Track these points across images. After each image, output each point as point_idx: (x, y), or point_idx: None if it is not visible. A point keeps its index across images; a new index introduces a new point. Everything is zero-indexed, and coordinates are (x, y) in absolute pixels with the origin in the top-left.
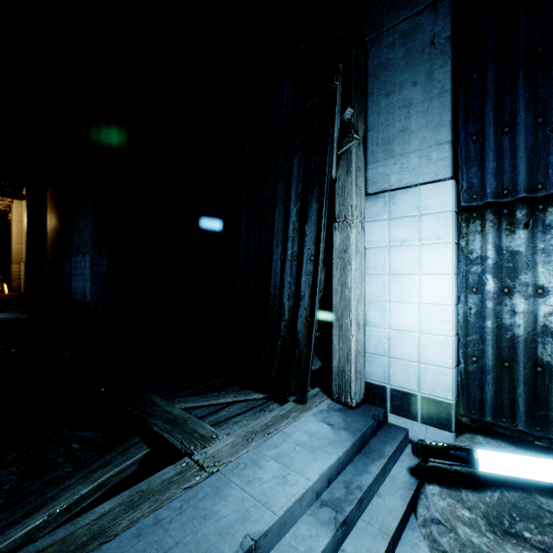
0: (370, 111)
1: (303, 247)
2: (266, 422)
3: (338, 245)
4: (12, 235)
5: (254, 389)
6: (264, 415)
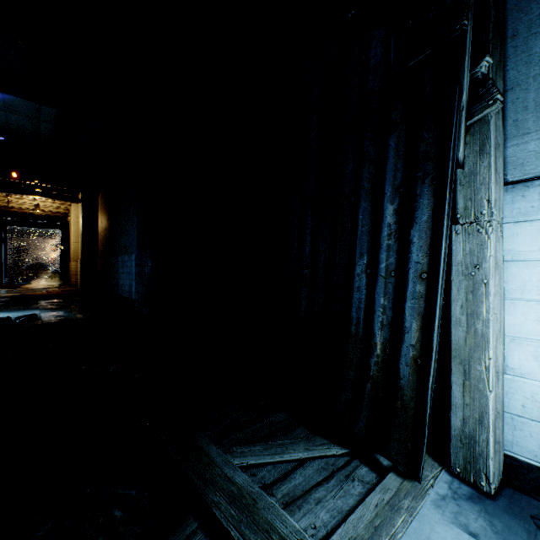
0: (510, 61)
1: (408, 259)
2: (371, 519)
3: (461, 257)
4: (70, 235)
5: (328, 437)
6: (354, 489)
